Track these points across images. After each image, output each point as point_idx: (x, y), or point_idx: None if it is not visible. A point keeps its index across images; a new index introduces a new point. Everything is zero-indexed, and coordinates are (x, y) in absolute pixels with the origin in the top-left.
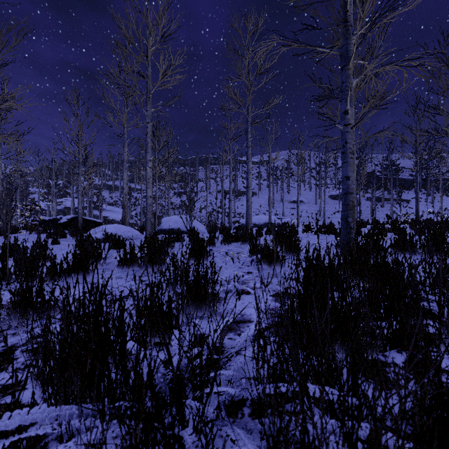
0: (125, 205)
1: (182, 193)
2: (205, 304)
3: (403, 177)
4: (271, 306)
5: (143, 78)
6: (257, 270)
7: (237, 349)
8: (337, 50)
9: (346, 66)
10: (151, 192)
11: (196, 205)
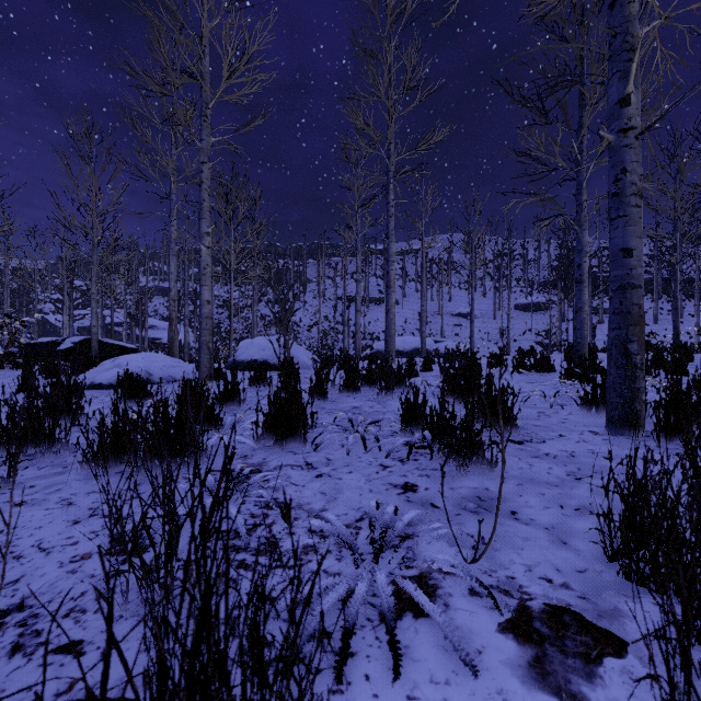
0: (172, 318)
1: None
2: None
3: None
4: None
5: (195, 80)
6: (426, 478)
7: None
8: None
9: None
10: (209, 293)
11: (302, 320)
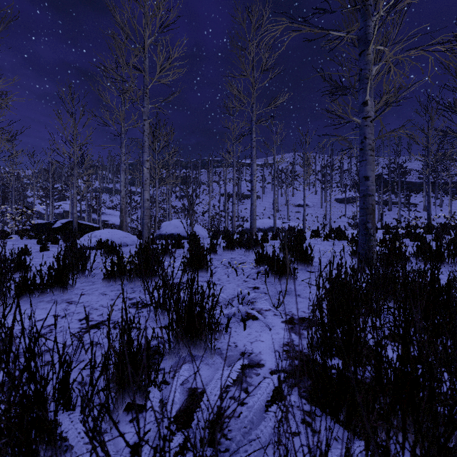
0: (122, 208)
1: (184, 196)
2: (199, 340)
3: (410, 180)
4: (285, 340)
5: (140, 72)
6: (264, 284)
7: (243, 433)
8: (354, 34)
9: (365, 51)
10: (148, 195)
11: (198, 208)
